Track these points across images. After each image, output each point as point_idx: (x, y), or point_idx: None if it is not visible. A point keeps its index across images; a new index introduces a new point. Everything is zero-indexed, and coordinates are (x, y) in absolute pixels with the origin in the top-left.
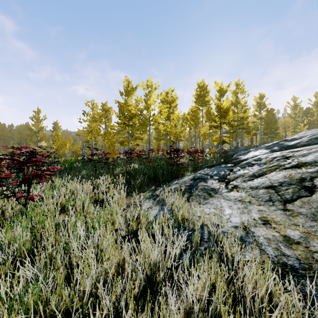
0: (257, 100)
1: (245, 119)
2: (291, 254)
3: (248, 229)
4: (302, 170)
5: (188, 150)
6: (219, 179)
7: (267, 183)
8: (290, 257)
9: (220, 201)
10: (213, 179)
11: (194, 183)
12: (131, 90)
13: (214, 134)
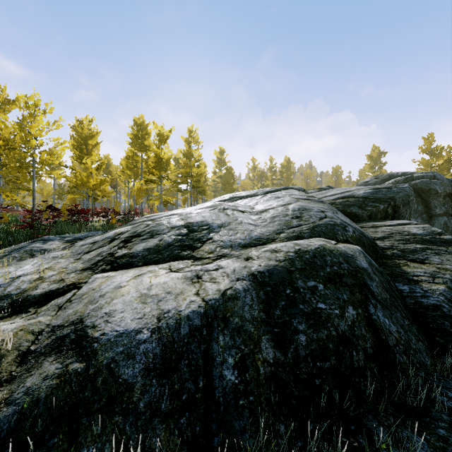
0: (218, 154)
1: (202, 176)
2: (25, 287)
3: (19, 277)
4: (131, 226)
5: (115, 211)
6: (70, 240)
7: (97, 239)
8: (21, 289)
9: (35, 260)
10: (62, 240)
11: (27, 245)
12: (4, 103)
13: (153, 191)
